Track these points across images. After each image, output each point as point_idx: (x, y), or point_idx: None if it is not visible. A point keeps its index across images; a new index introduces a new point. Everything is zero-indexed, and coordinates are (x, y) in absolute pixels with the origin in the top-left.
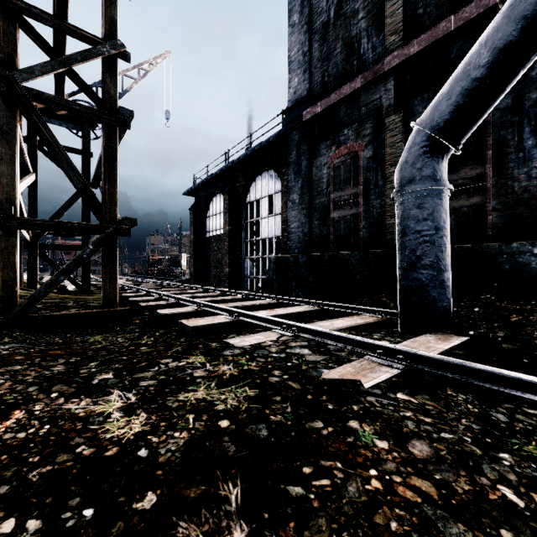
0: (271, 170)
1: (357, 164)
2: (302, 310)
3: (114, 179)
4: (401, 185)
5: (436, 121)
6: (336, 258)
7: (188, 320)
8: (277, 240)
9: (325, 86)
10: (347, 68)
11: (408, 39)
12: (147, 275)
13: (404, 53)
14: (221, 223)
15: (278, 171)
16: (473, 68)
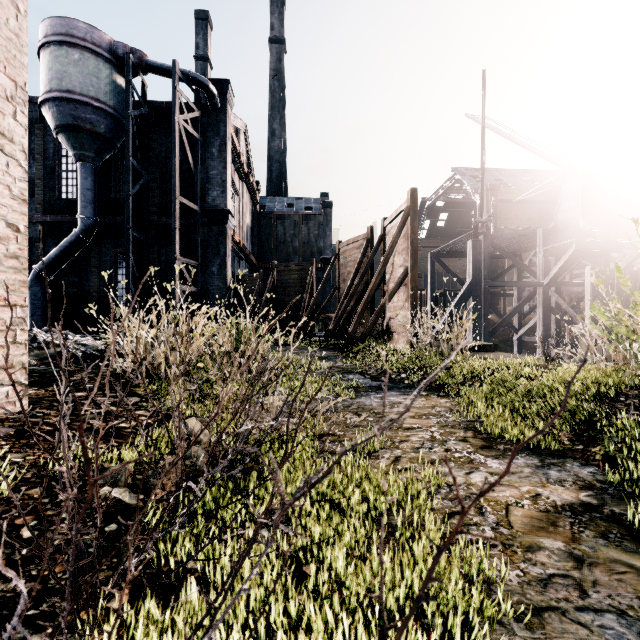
0: None
1: None
2: None
3: None
4: (29, 287)
5: (41, 269)
6: None
7: None
8: None
9: None
10: None
11: (47, 210)
12: None
13: (44, 218)
14: None
15: None
16: (51, 258)
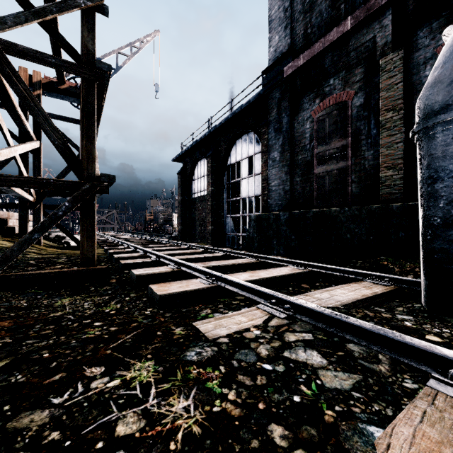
0: (251, 133)
1: (344, 115)
2: (288, 272)
3: (92, 135)
4: (431, 114)
5: None
6: (322, 214)
7: (158, 286)
8: (256, 200)
9: (307, 38)
10: (333, 14)
11: None
12: (144, 232)
13: None
14: (205, 185)
15: (258, 132)
16: None
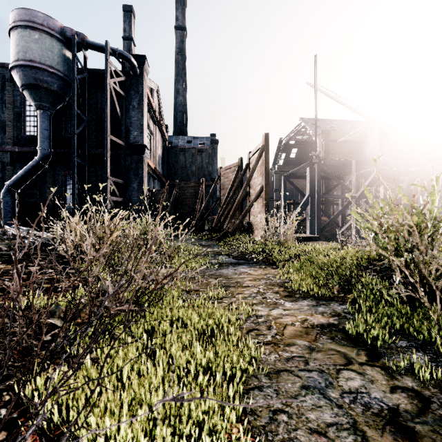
0: None
1: None
2: None
3: None
4: (2, 197)
5: (11, 185)
6: None
7: None
8: None
9: None
10: None
11: (16, 143)
12: None
13: (13, 149)
14: None
15: None
16: (18, 177)
